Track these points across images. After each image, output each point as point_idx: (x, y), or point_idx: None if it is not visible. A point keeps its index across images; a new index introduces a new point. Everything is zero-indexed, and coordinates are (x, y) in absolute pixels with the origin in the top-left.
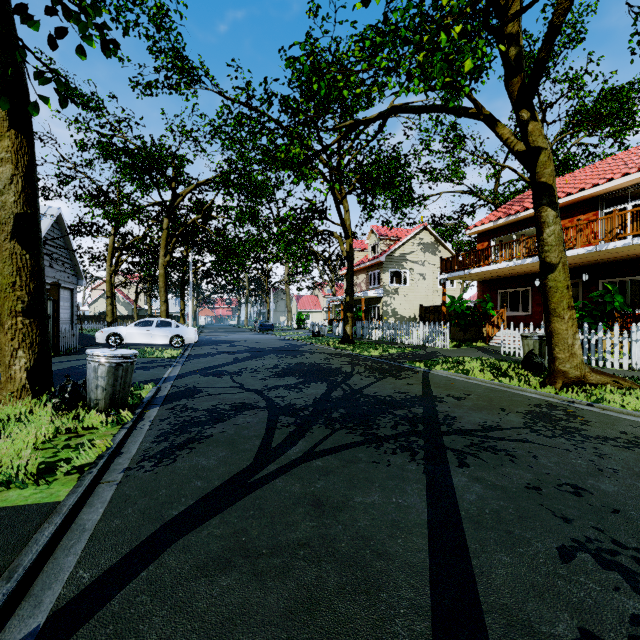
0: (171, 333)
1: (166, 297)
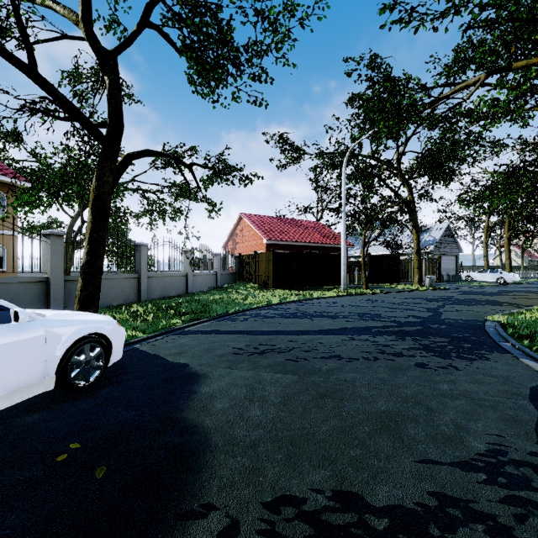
0: (497, 276)
1: (509, 256)
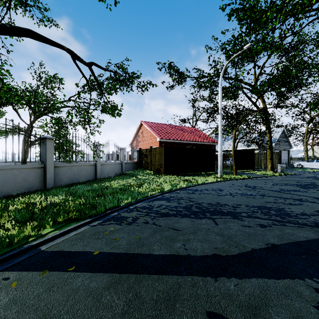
0: None
1: None
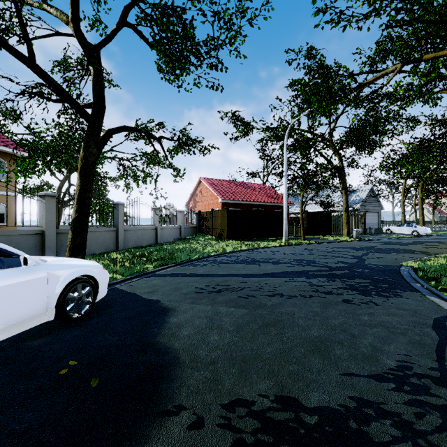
0: (412, 229)
1: (422, 213)
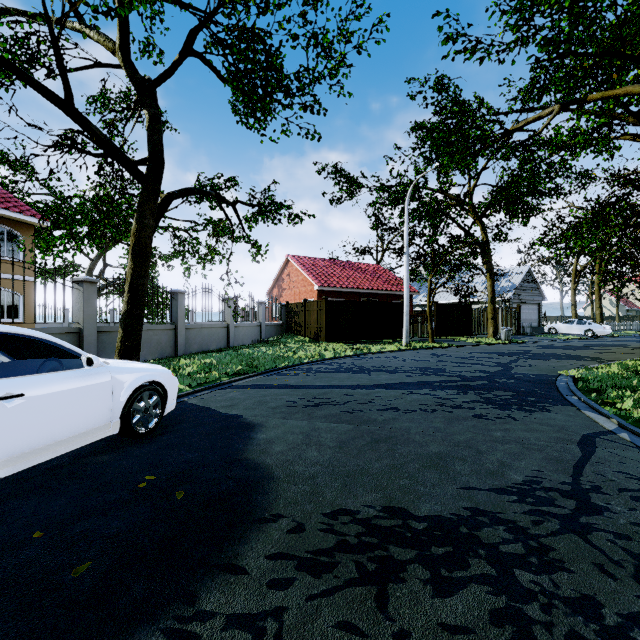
0: (585, 328)
1: (599, 304)
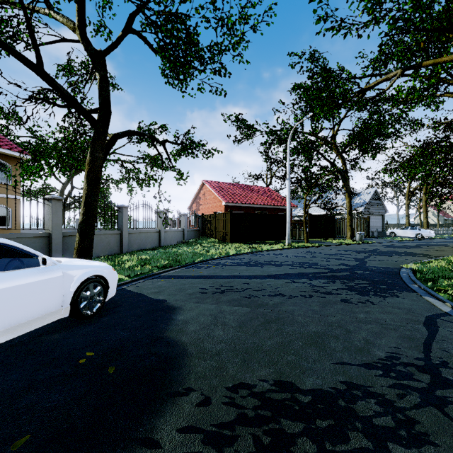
0: (416, 232)
1: (426, 215)
